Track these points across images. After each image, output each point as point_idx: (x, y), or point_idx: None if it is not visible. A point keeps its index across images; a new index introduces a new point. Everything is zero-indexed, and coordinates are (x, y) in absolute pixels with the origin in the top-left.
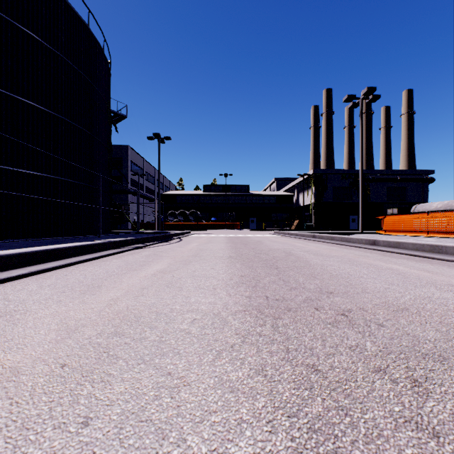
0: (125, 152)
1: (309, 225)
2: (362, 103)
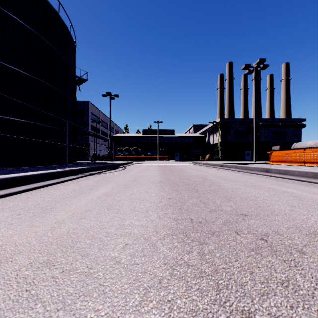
0: (86, 106)
1: (217, 158)
2: (255, 70)
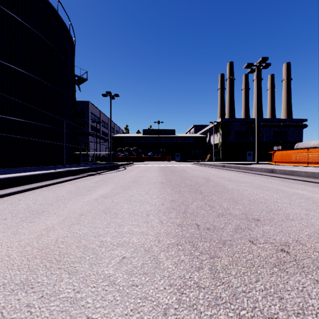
0: (86, 106)
1: (218, 158)
2: (257, 69)
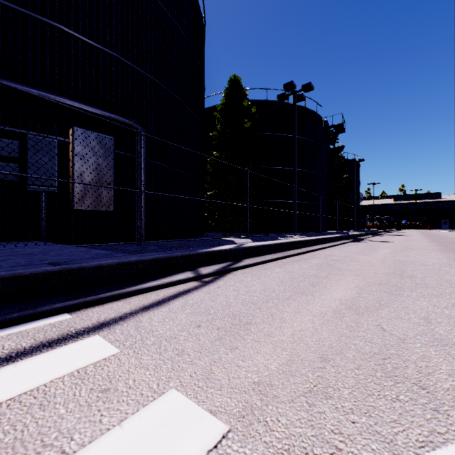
0: None
1: None
2: None
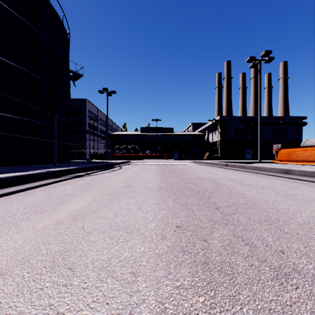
0: (84, 104)
1: (216, 156)
2: (260, 63)
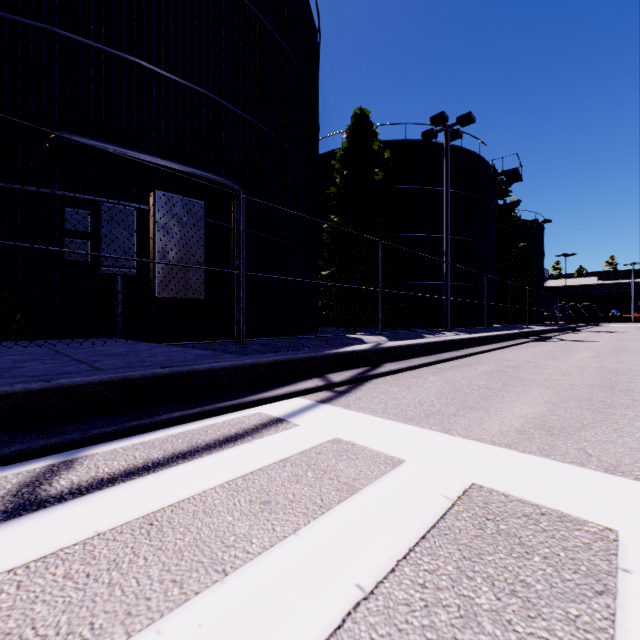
0: None
1: None
2: None
